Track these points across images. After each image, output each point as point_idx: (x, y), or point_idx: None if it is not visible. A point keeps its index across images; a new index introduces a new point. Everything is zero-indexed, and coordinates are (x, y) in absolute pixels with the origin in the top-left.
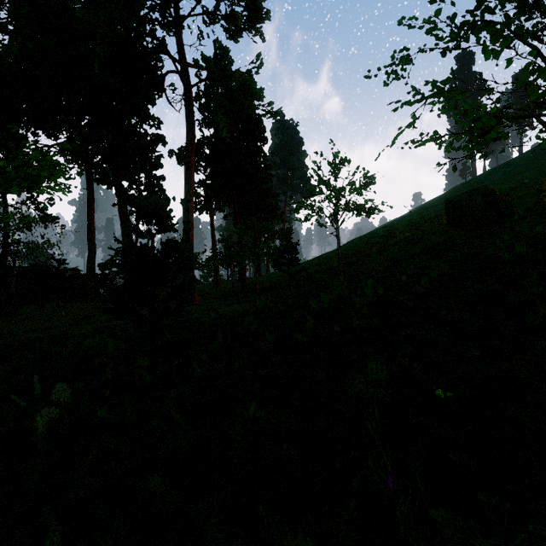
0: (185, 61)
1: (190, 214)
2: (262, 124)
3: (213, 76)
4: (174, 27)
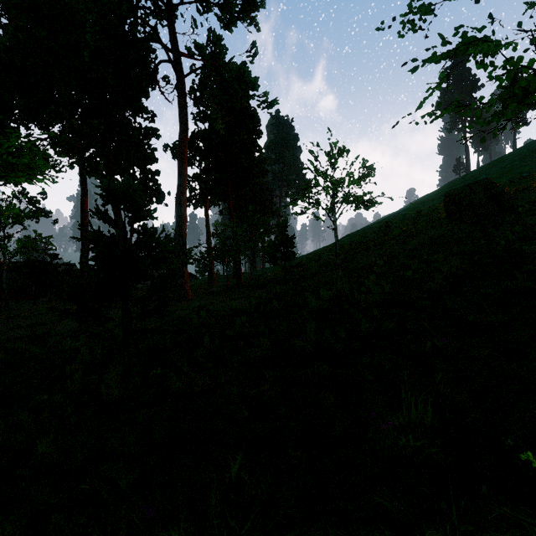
0: (178, 50)
1: (183, 207)
2: (257, 117)
3: (206, 64)
4: (166, 15)
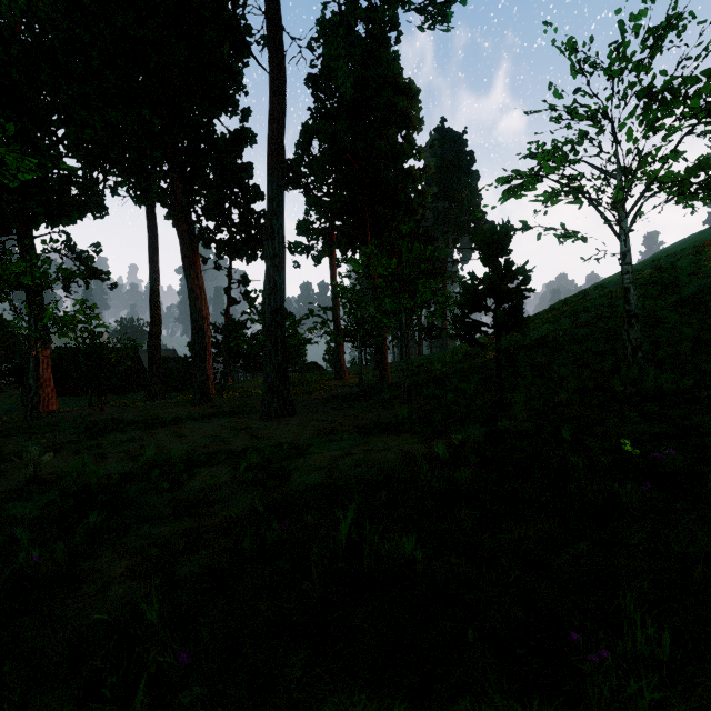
0: None
1: (277, 240)
2: (414, 91)
3: None
4: None
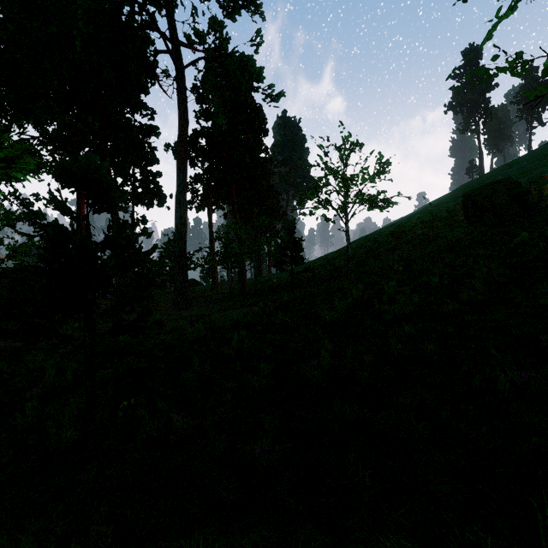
0: (177, 39)
1: (183, 209)
2: (262, 114)
3: (207, 54)
4: (164, 1)
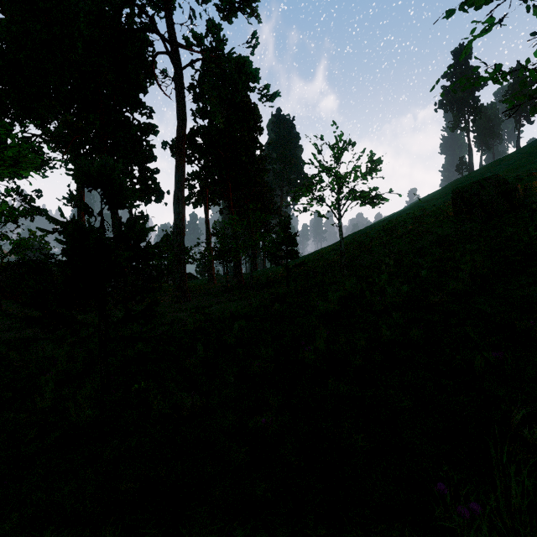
0: (175, 41)
1: (181, 205)
2: (258, 113)
3: (205, 55)
4: (163, 4)
